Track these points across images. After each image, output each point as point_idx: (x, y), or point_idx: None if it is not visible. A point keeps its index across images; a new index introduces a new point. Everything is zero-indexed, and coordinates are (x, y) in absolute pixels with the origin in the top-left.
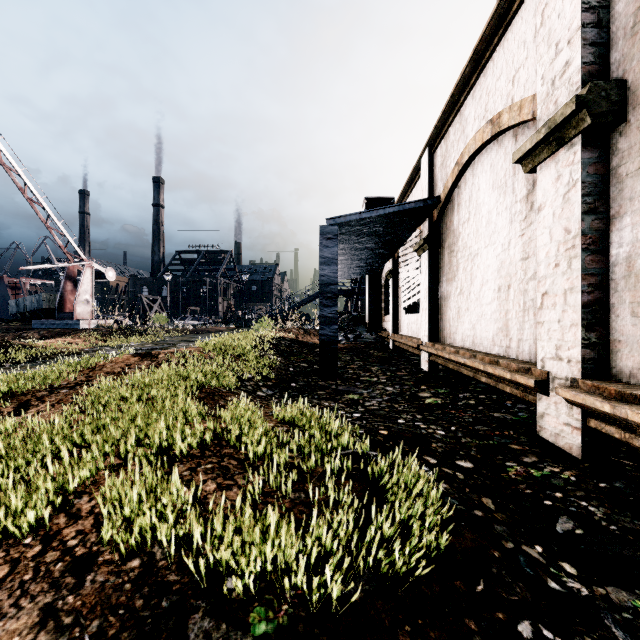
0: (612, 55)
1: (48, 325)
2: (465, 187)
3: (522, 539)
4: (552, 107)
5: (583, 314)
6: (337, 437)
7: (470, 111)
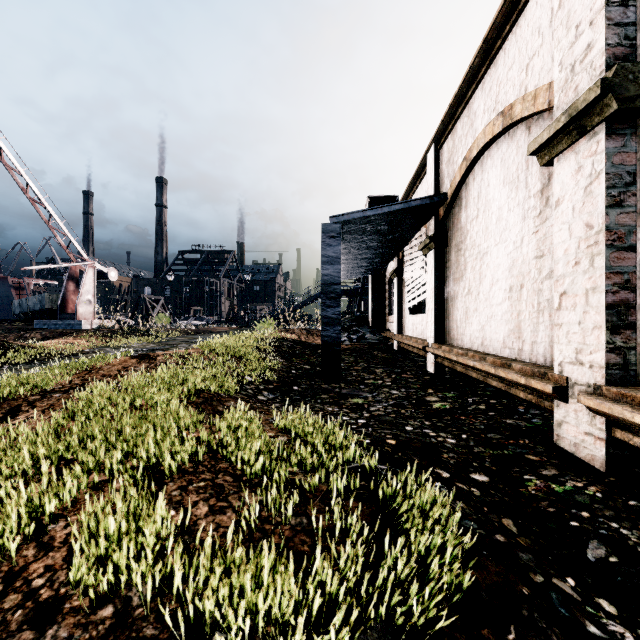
0: (639, 36)
1: (50, 325)
2: (473, 183)
3: (551, 570)
4: (572, 94)
5: (607, 316)
6: (342, 448)
7: (479, 104)
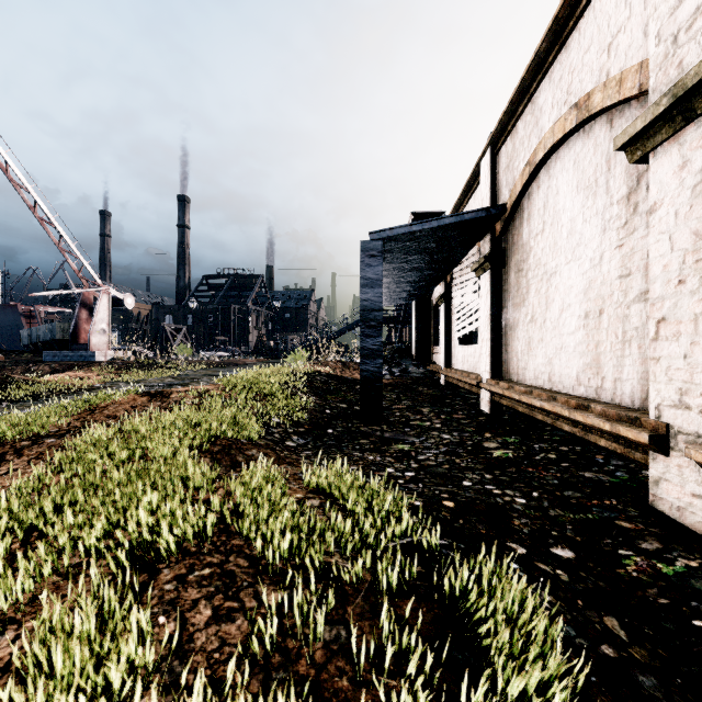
0: None
1: (61, 357)
2: (538, 192)
3: None
4: (674, 71)
5: None
6: (388, 515)
7: (546, 97)
